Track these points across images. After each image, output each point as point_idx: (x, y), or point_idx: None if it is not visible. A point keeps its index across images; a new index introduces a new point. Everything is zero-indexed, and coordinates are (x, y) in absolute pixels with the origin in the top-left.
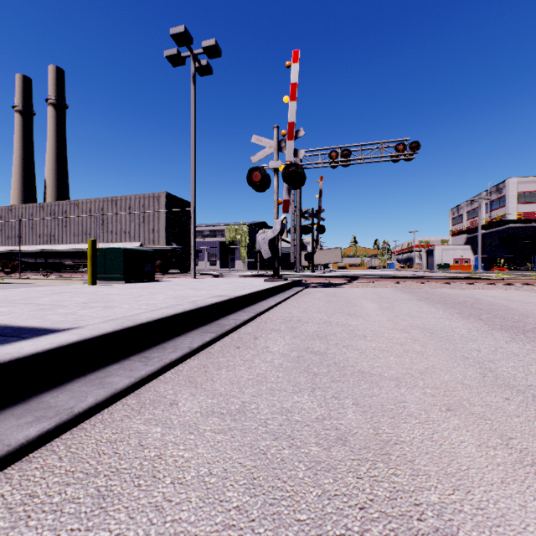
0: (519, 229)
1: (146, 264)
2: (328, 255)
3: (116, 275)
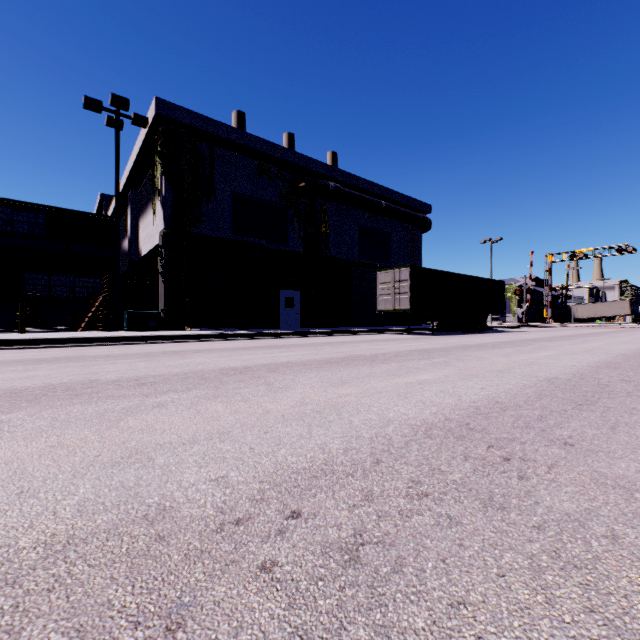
0: None
1: None
2: (612, 307)
3: None
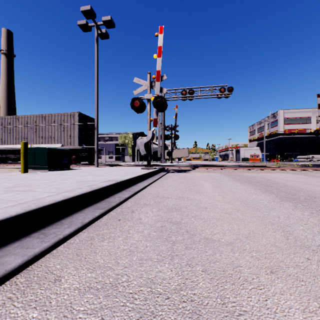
0: (285, 138)
1: (63, 158)
2: (181, 152)
3: (42, 165)
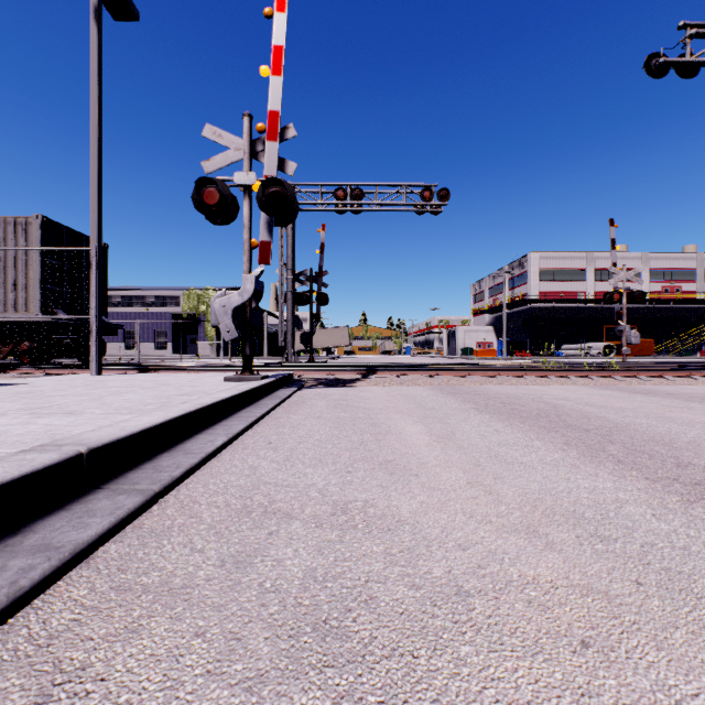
0: (541, 309)
1: None
2: (332, 335)
3: None
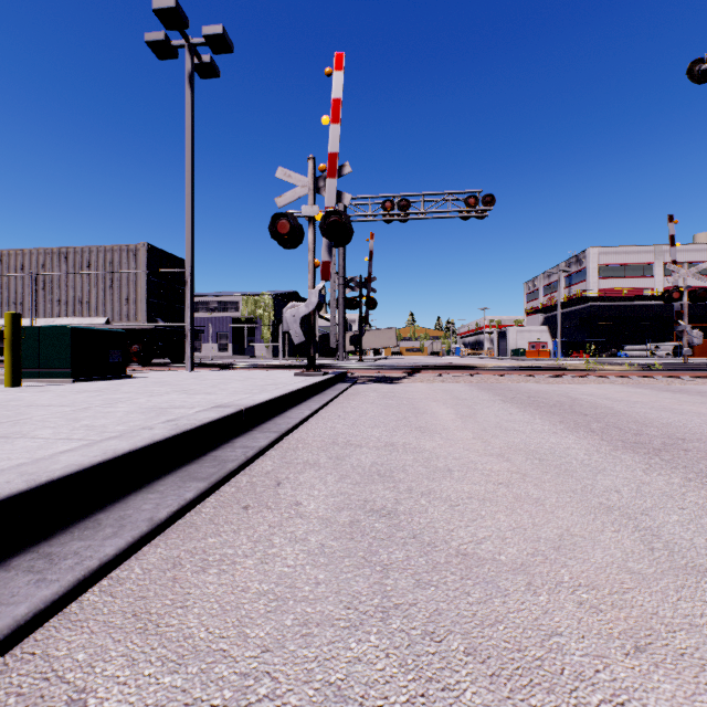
0: (601, 308)
1: (111, 351)
2: (380, 337)
3: (59, 369)
